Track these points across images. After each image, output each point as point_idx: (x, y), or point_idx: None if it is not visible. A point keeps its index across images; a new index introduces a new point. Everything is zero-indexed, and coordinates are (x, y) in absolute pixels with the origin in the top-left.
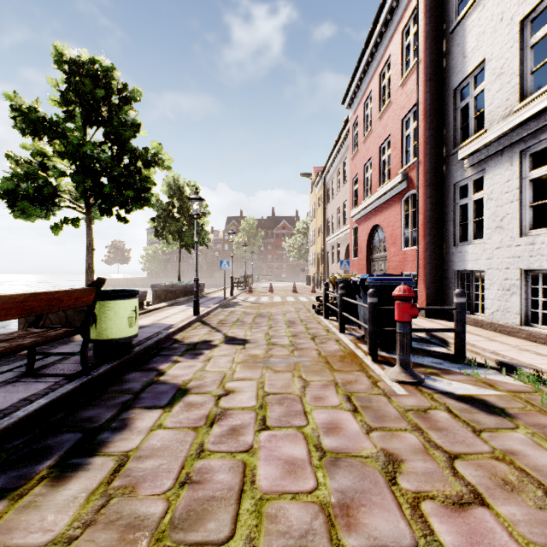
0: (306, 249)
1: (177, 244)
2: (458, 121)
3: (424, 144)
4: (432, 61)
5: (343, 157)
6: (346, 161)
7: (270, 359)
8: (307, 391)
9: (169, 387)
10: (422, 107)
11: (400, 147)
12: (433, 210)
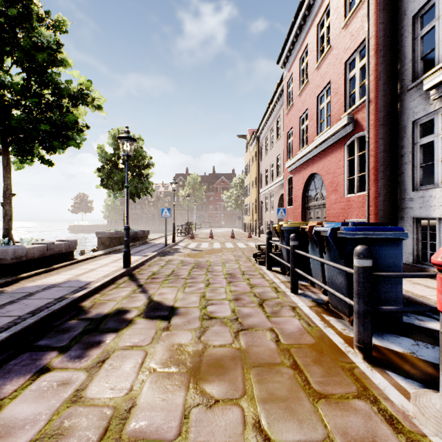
0: (241, 201)
1: (123, 193)
2: (418, 51)
3: (375, 81)
4: None
5: (276, 116)
6: (279, 119)
7: (203, 358)
8: None
9: None
10: (373, 40)
11: (343, 91)
12: (386, 152)
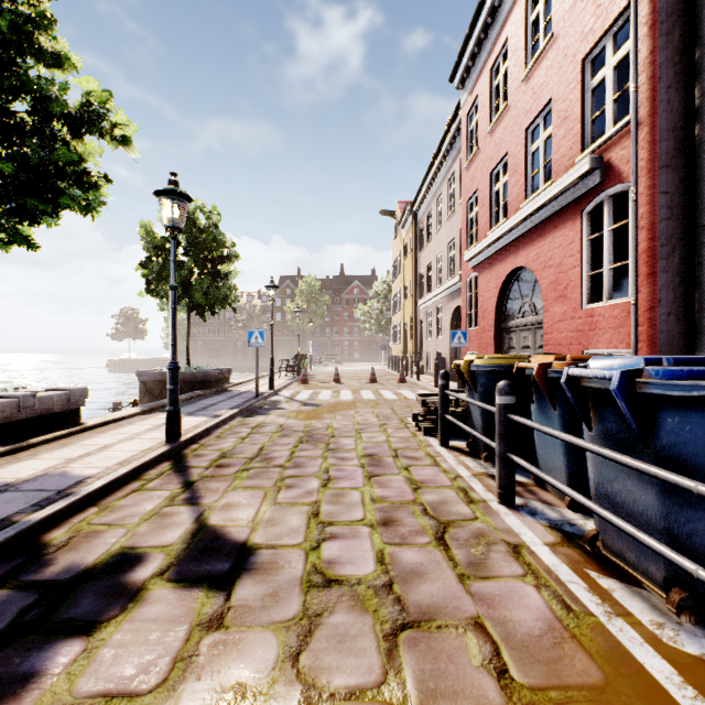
0: (387, 320)
1: (185, 305)
2: None
3: (651, 83)
4: None
5: (447, 175)
6: (452, 180)
7: None
8: None
9: None
10: (646, 6)
11: (579, 112)
12: (673, 220)
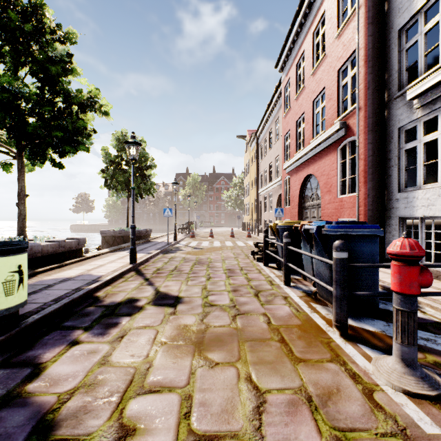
0: (241, 200)
1: (126, 193)
2: (403, 63)
3: (365, 89)
4: (373, 4)
5: (274, 118)
6: (278, 121)
7: (205, 334)
8: (264, 425)
9: (24, 418)
10: (363, 52)
11: (336, 97)
12: (375, 156)
